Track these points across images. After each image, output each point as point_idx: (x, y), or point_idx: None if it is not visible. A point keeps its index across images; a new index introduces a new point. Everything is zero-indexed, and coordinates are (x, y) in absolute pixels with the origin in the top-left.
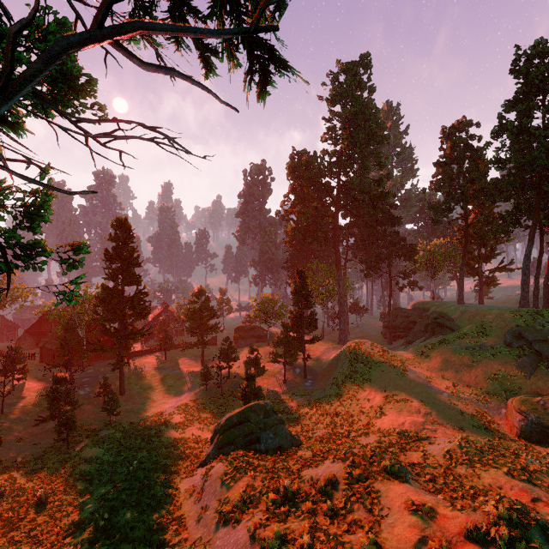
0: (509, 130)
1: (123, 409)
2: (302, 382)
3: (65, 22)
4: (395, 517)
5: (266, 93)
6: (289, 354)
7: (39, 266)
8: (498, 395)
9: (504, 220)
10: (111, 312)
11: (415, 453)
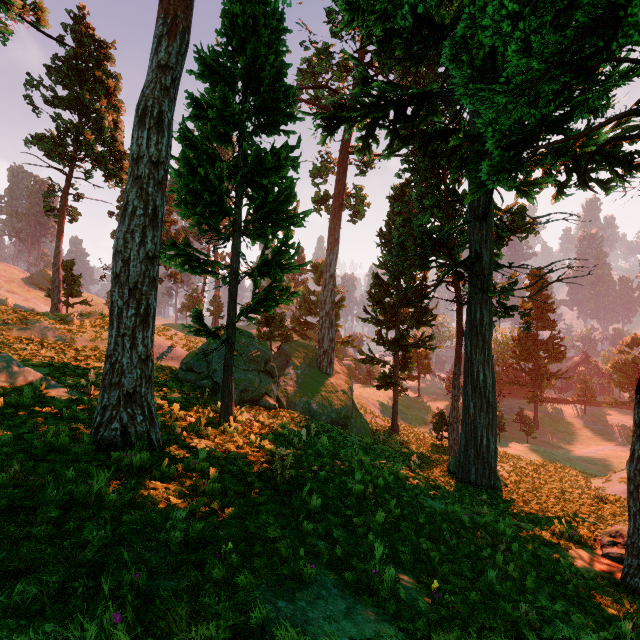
0: None
1: (538, 439)
2: None
3: (522, 206)
4: None
5: None
6: None
7: (511, 316)
8: None
9: None
10: (526, 353)
11: None
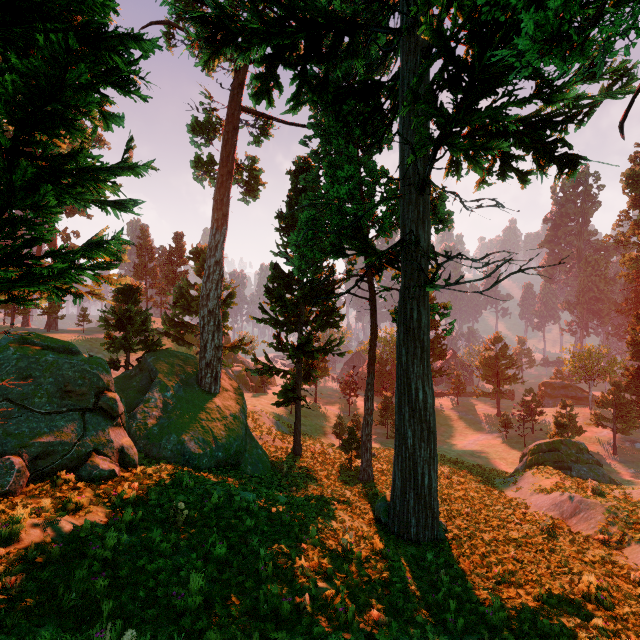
0: None
1: None
2: None
3: (442, 193)
4: None
5: (576, 171)
6: (621, 420)
7: (432, 316)
8: None
9: None
10: None
11: None
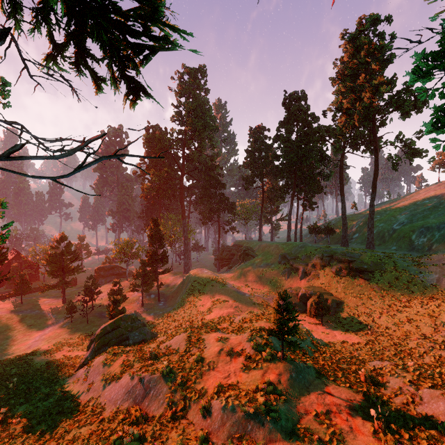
0: (281, 139)
1: None
2: (156, 303)
3: None
4: (211, 345)
5: (135, 104)
6: (146, 284)
7: None
8: (273, 291)
9: (281, 190)
10: None
11: (226, 323)
